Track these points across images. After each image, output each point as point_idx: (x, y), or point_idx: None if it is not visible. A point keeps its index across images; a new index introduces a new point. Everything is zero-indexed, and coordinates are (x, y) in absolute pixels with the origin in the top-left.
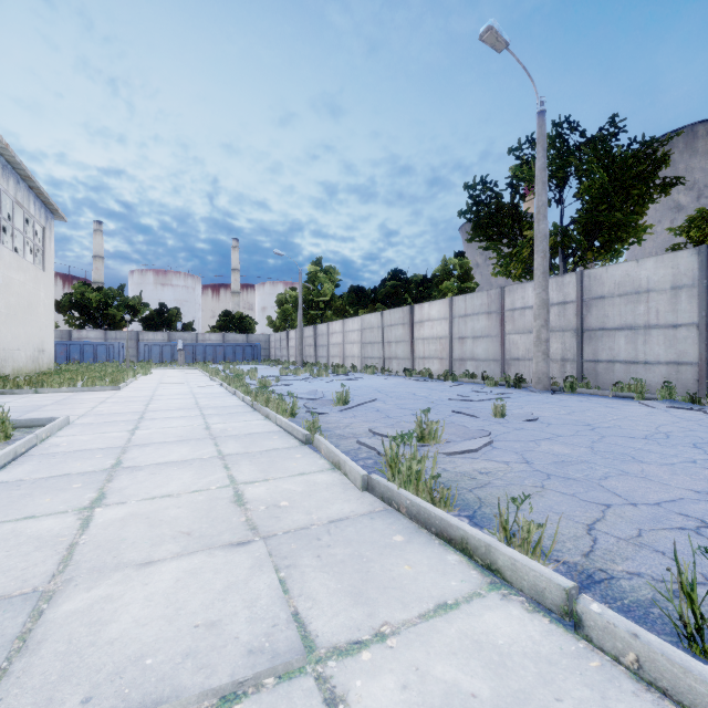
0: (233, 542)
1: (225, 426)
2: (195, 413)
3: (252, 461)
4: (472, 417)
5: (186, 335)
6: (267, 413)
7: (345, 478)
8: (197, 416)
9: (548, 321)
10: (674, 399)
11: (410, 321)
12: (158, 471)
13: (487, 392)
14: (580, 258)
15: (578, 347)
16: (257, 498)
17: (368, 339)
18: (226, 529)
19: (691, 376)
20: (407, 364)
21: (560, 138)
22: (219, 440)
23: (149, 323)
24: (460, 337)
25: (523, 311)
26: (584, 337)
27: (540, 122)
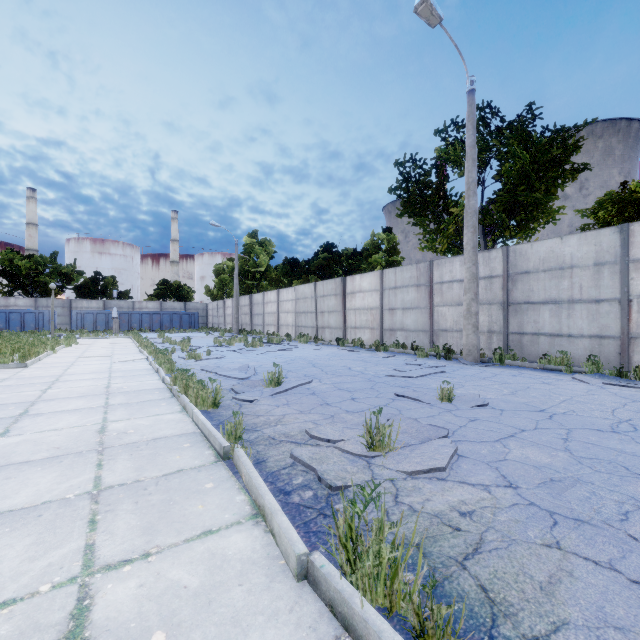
0: None
1: (126, 425)
2: (98, 402)
3: (138, 503)
4: (418, 402)
5: (122, 303)
6: (184, 403)
7: (272, 541)
8: (98, 408)
9: (477, 294)
10: (601, 373)
11: (343, 292)
12: None
13: (421, 364)
14: (500, 235)
15: (504, 320)
16: (111, 621)
17: (302, 308)
18: None
19: (614, 349)
20: (339, 333)
21: (483, 122)
22: (107, 455)
23: (84, 291)
24: (390, 309)
25: (451, 284)
26: (510, 311)
27: (470, 100)
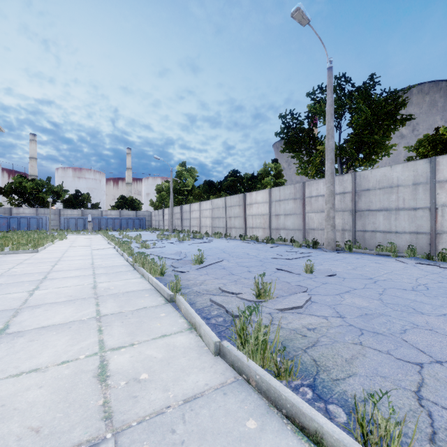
0: (82, 443)
1: (108, 285)
2: (88, 272)
3: (123, 322)
4: (291, 273)
5: (94, 212)
6: (142, 272)
7: (200, 340)
8: (89, 275)
9: (334, 205)
10: (416, 257)
11: (244, 203)
12: (37, 337)
13: (295, 251)
14: (351, 164)
15: (352, 222)
16: (119, 369)
17: (216, 215)
18: (79, 420)
19: (426, 241)
20: (242, 231)
21: (339, 87)
22: (101, 300)
23: (68, 203)
24: (276, 215)
25: (317, 198)
26: (357, 215)
27: (329, 74)
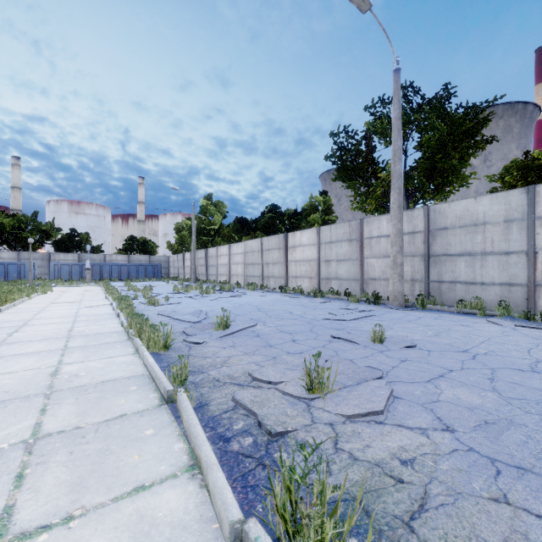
0: None
1: (79, 368)
2: (58, 345)
3: (73, 454)
4: (352, 343)
5: (95, 256)
6: (137, 346)
7: (207, 499)
8: (56, 351)
9: (402, 247)
10: (511, 316)
11: (285, 246)
12: None
13: (353, 309)
14: (421, 197)
15: (425, 270)
16: None
17: (250, 260)
18: None
19: (521, 295)
20: (282, 282)
21: (406, 99)
22: (53, 399)
23: (61, 245)
24: (326, 260)
25: (379, 239)
26: (430, 262)
27: (396, 78)
